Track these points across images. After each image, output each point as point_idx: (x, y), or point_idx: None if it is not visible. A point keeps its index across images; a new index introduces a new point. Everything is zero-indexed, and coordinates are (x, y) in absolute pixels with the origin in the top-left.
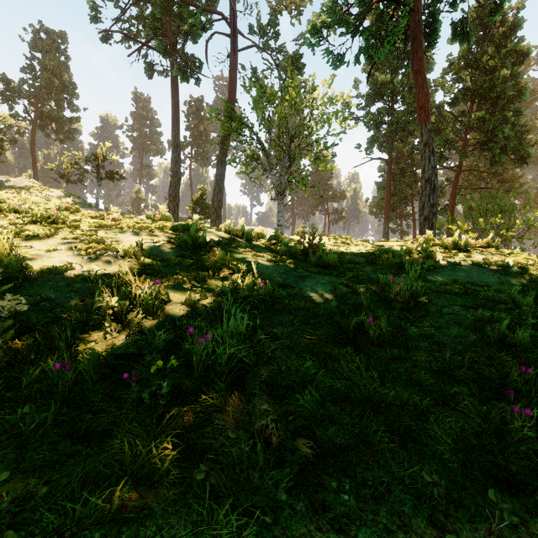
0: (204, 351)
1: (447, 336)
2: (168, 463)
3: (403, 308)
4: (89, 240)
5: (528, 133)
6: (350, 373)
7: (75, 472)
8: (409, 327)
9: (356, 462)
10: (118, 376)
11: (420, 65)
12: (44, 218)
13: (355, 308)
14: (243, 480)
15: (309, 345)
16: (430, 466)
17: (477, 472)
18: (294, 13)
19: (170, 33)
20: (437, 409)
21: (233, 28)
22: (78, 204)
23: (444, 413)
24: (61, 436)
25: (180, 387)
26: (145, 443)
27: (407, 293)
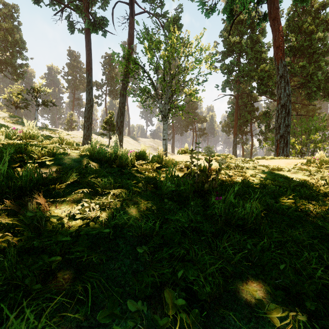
0: None
1: None
2: None
3: None
4: None
5: None
6: None
7: None
8: None
9: None
10: None
11: (277, 13)
12: None
13: None
14: None
15: None
16: None
17: None
18: None
19: None
20: None
21: None
22: (19, 123)
23: None
24: None
25: None
26: None
27: None
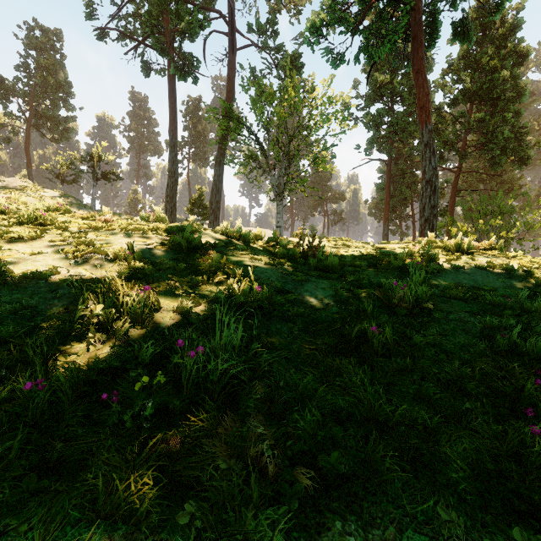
0: (194, 366)
1: (454, 345)
2: (148, 502)
3: (407, 315)
4: (77, 243)
5: (527, 134)
6: (353, 388)
7: (38, 515)
8: (415, 335)
9: (363, 495)
10: (99, 393)
11: (421, 65)
12: (32, 219)
13: (357, 315)
14: (234, 521)
15: (309, 355)
16: (445, 497)
17: (497, 504)
18: (293, 13)
19: (167, 31)
20: (449, 429)
21: (231, 26)
22: (73, 205)
23: (456, 433)
24: (28, 468)
25: (167, 405)
26: (124, 475)
27: (411, 299)
